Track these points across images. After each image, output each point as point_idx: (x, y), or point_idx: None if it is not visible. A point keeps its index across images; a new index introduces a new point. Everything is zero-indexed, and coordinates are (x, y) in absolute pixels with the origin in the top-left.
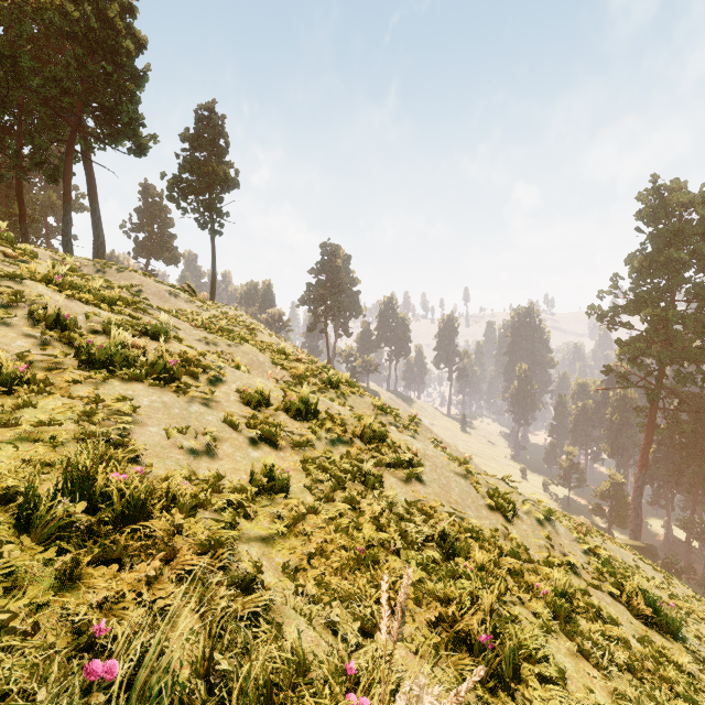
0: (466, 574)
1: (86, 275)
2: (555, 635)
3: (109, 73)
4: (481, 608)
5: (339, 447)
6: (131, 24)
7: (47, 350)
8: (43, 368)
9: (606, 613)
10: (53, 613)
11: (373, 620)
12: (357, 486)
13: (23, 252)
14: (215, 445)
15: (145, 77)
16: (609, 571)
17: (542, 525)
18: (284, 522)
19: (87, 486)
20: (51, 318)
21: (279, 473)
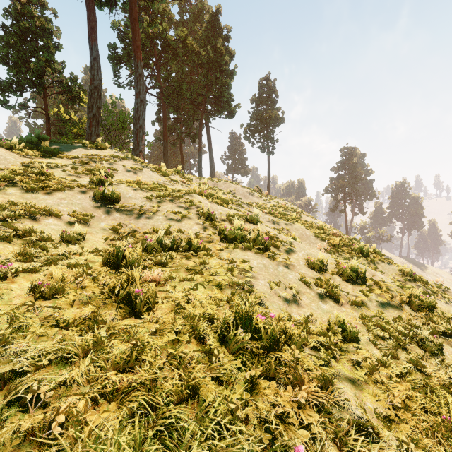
0: None
1: (212, 188)
2: None
3: (218, 77)
4: None
5: (390, 310)
6: (227, 46)
7: (206, 231)
8: (206, 241)
9: None
10: (250, 409)
11: None
12: (415, 348)
13: (188, 179)
14: (299, 297)
15: (234, 73)
16: None
17: None
18: (364, 370)
19: (247, 321)
20: (205, 214)
21: (348, 326)
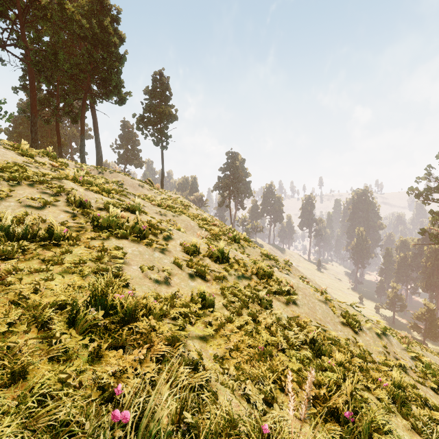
0: (330, 368)
1: (94, 176)
2: (394, 415)
3: (105, 58)
4: (344, 393)
5: (243, 281)
6: (117, 28)
7: (76, 220)
8: (74, 230)
9: (431, 402)
10: (89, 377)
11: (273, 395)
12: (255, 306)
13: (61, 164)
14: (169, 278)
15: (125, 58)
16: (431, 372)
17: (380, 338)
18: (212, 328)
19: (103, 302)
20: (77, 202)
21: (208, 296)
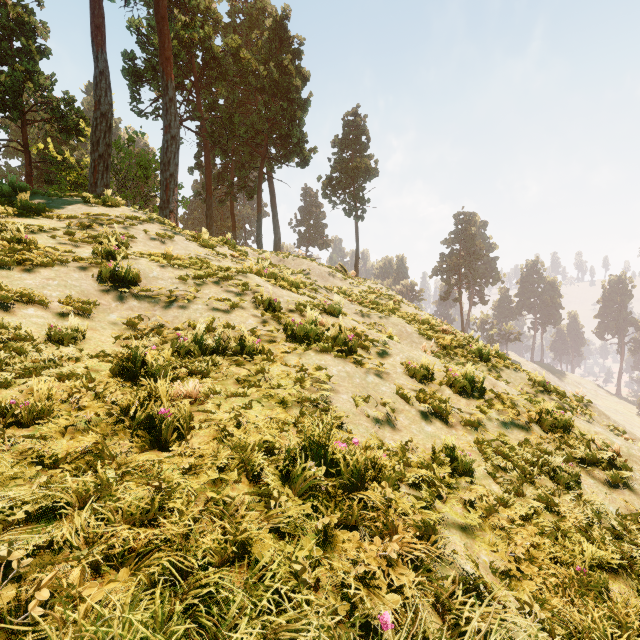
0: None
1: (277, 266)
2: None
3: (285, 108)
4: None
5: (515, 432)
6: (299, 65)
7: (266, 326)
8: (266, 340)
9: None
10: (322, 571)
11: None
12: (545, 481)
13: (241, 253)
14: (394, 416)
15: (308, 103)
16: None
17: None
18: (478, 512)
19: (321, 451)
20: (266, 302)
21: (460, 454)
